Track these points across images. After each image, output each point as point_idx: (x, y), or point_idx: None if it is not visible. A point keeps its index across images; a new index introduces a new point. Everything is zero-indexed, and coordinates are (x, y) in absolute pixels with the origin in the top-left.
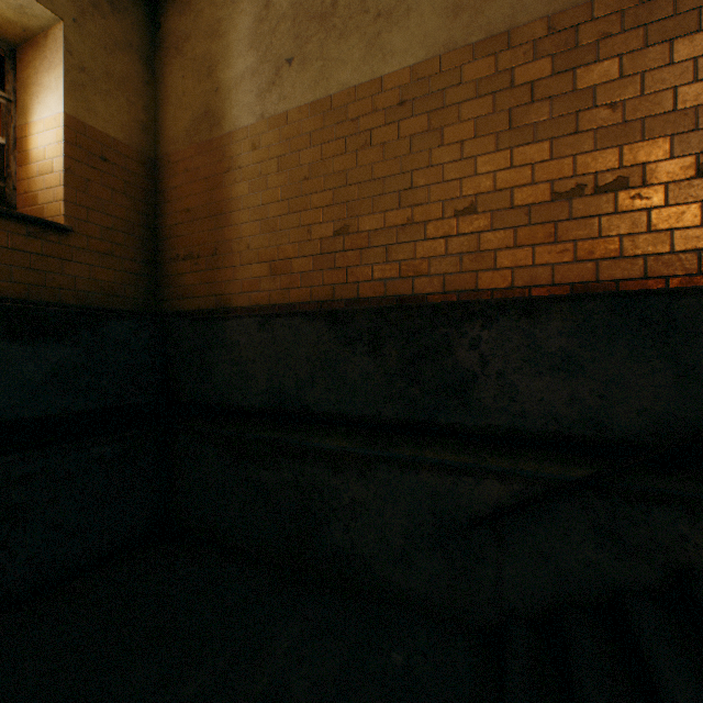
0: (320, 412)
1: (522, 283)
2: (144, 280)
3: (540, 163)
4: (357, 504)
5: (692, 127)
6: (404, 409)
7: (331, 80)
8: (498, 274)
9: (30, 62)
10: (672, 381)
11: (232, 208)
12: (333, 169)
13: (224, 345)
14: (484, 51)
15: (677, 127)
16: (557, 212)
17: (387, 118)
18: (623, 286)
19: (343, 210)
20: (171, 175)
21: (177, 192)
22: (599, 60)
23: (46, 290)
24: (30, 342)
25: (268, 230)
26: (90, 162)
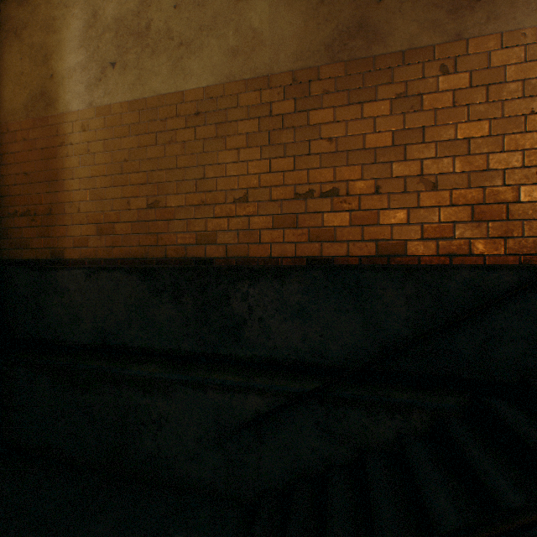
0: (135, 346)
1: (277, 255)
2: None
3: (288, 171)
4: (162, 418)
5: (373, 161)
6: (197, 344)
7: (145, 86)
8: (262, 246)
9: None
10: (360, 326)
11: (65, 176)
12: (147, 156)
13: (57, 291)
14: (253, 86)
15: (365, 160)
16: (298, 207)
17: (187, 123)
18: (336, 260)
19: (155, 188)
20: (11, 141)
21: (16, 157)
22: (322, 108)
23: None
24: None
25: (96, 198)
26: None
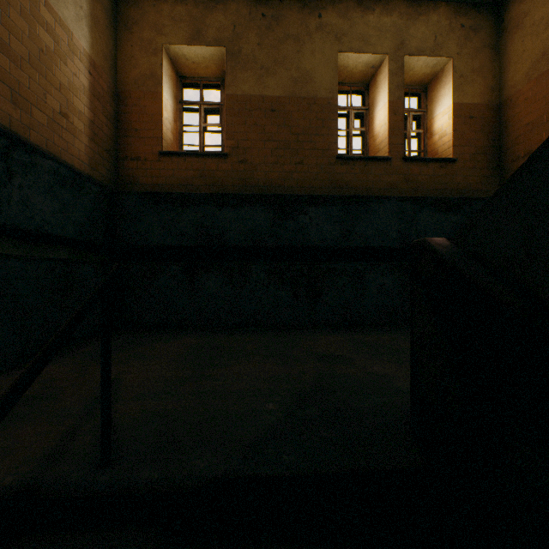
0: None
1: None
2: (491, 179)
3: None
4: None
5: None
6: None
7: None
8: None
9: (433, 89)
10: None
11: None
12: None
13: None
14: None
15: None
16: None
17: None
18: None
19: None
20: (511, 108)
21: (516, 117)
22: None
23: (445, 192)
24: (444, 213)
25: None
26: (463, 122)
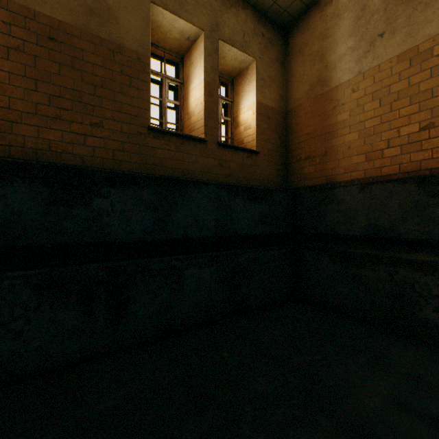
0: (409, 238)
1: None
2: (281, 173)
3: None
4: None
5: None
6: None
7: (416, 36)
8: None
9: (239, 83)
10: None
11: (336, 128)
12: (418, 90)
13: (333, 202)
14: None
15: None
16: None
17: None
18: None
19: (427, 113)
20: (295, 118)
21: (299, 126)
22: None
23: (251, 180)
24: (253, 202)
25: (364, 135)
26: (264, 120)
